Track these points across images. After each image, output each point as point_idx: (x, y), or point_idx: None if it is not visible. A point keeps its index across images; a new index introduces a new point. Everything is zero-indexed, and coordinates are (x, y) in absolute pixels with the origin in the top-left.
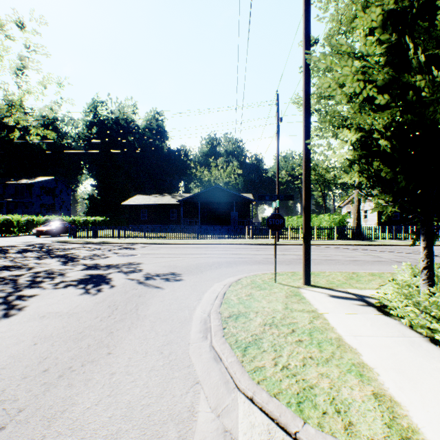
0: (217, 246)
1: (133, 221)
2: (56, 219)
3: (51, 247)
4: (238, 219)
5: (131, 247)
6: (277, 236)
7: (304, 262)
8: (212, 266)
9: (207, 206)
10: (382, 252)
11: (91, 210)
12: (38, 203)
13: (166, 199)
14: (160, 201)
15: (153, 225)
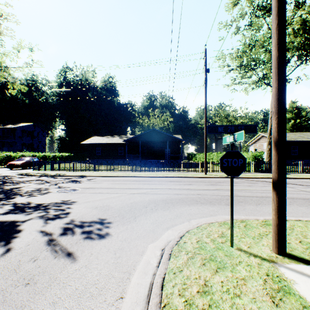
0: (154, 179)
1: (90, 156)
2: (30, 155)
3: (9, 179)
4: (170, 155)
5: (78, 180)
6: (205, 170)
7: (278, 222)
8: (147, 207)
9: (146, 145)
10: (308, 187)
11: (61, 148)
12: (20, 142)
13: (115, 139)
14: (111, 141)
15: (105, 159)
